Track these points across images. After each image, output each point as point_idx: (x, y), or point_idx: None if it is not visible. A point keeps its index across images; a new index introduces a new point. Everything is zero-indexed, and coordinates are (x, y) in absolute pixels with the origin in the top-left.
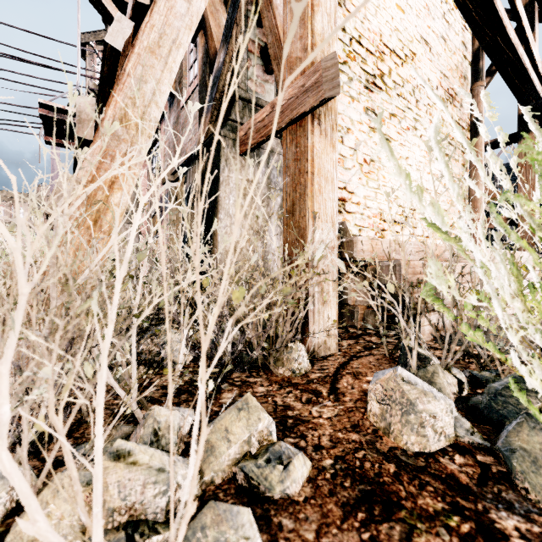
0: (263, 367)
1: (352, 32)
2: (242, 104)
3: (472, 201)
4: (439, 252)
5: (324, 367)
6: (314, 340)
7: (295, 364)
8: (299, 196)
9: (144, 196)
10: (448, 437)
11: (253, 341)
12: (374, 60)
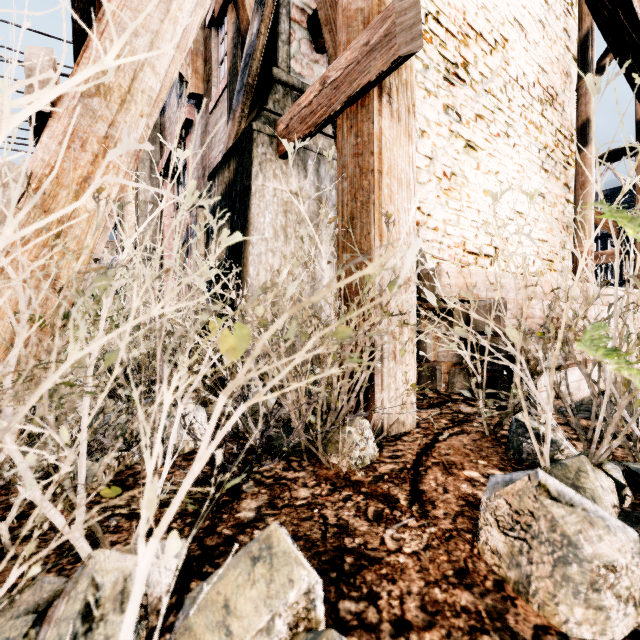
0: (309, 452)
1: (428, 6)
2: (283, 90)
3: (578, 228)
4: (549, 290)
5: (398, 452)
6: (382, 411)
7: (356, 451)
8: (360, 205)
9: (168, 226)
10: (639, 606)
11: (292, 417)
12: (456, 44)
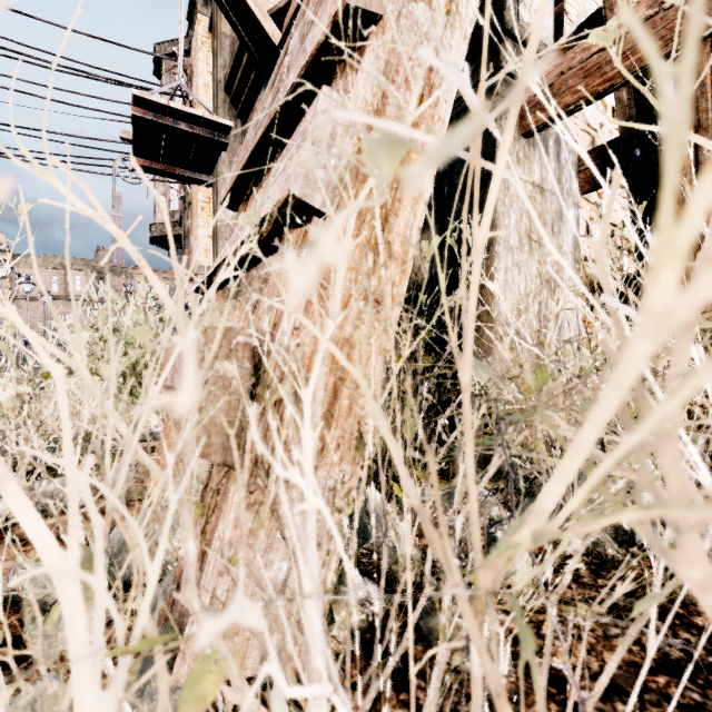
0: None
1: None
2: (512, 46)
3: None
4: None
5: None
6: None
7: None
8: None
9: None
10: None
11: None
12: None
